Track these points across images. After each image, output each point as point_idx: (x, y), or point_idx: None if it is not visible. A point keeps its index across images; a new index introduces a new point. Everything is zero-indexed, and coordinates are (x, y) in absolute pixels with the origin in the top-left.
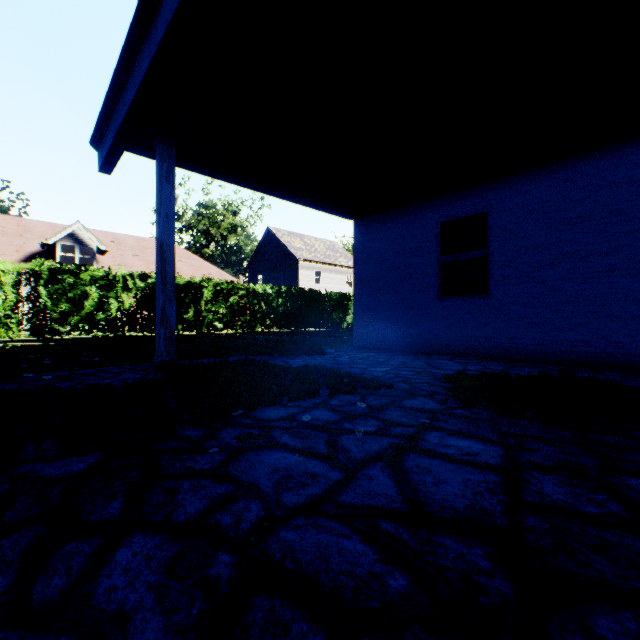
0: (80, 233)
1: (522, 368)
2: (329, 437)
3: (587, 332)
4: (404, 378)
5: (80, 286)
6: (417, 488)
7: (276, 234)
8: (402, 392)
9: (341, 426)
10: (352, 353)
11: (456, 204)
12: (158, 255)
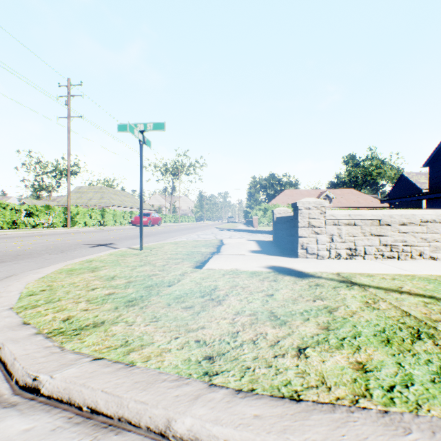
0: (327, 193)
1: None
2: None
3: None
4: None
5: None
6: None
7: (407, 177)
8: None
9: None
10: None
11: None
12: None
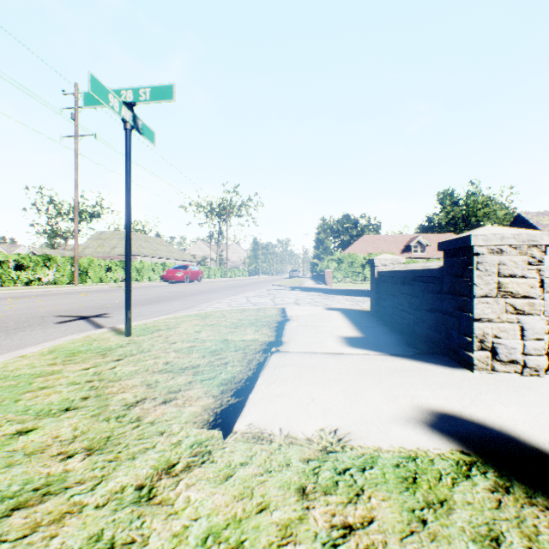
0: (419, 240)
1: None
2: None
3: None
4: None
5: None
6: None
7: (524, 217)
8: None
9: None
10: None
11: None
12: None
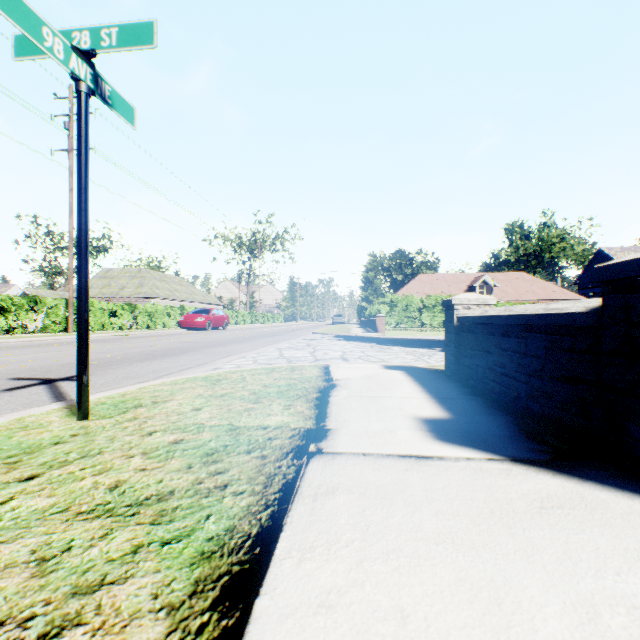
0: (485, 279)
1: None
2: None
3: None
4: None
5: None
6: None
7: (607, 253)
8: None
9: None
10: None
11: None
12: None
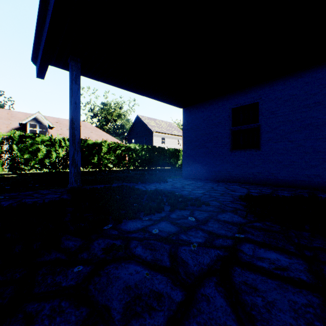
0: (39, 118)
1: (282, 191)
2: (171, 248)
3: (319, 170)
4: (215, 198)
5: (35, 145)
6: (252, 315)
7: (141, 118)
8: (216, 208)
9: (179, 237)
10: (182, 181)
11: (240, 98)
12: (70, 125)
